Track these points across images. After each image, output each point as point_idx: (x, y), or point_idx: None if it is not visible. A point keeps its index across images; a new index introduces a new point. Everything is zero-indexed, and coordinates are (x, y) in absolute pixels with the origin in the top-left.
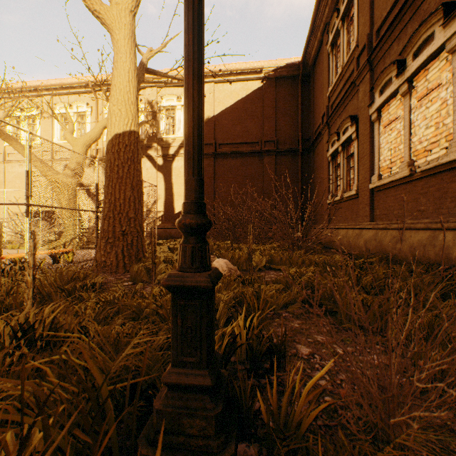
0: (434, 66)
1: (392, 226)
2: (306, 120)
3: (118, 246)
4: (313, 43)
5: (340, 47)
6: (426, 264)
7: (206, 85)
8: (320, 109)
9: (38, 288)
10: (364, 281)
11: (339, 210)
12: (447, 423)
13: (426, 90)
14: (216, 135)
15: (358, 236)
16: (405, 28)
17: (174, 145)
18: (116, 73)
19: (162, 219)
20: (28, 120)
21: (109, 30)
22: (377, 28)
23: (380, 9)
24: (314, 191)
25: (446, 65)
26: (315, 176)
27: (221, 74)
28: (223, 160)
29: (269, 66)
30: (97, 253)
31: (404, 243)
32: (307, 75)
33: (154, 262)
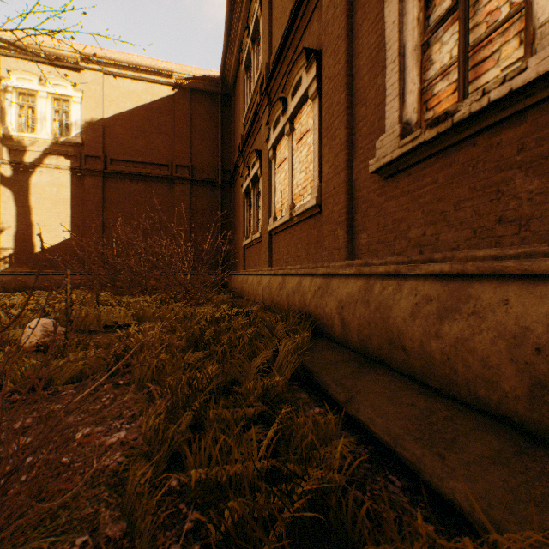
0: (305, 111)
1: (279, 272)
2: (228, 148)
3: None
4: (231, 60)
5: (252, 71)
6: (291, 311)
7: (91, 74)
8: (240, 138)
9: None
10: (207, 335)
11: (251, 254)
12: (101, 510)
13: (301, 133)
14: (106, 145)
15: (260, 283)
16: (290, 65)
17: (33, 150)
18: None
19: (10, 260)
20: None
21: None
22: (273, 59)
23: (276, 40)
24: (235, 231)
25: (311, 111)
26: (236, 214)
27: (113, 64)
28: (118, 182)
29: (182, 72)
30: None
31: (284, 290)
32: (229, 96)
33: None
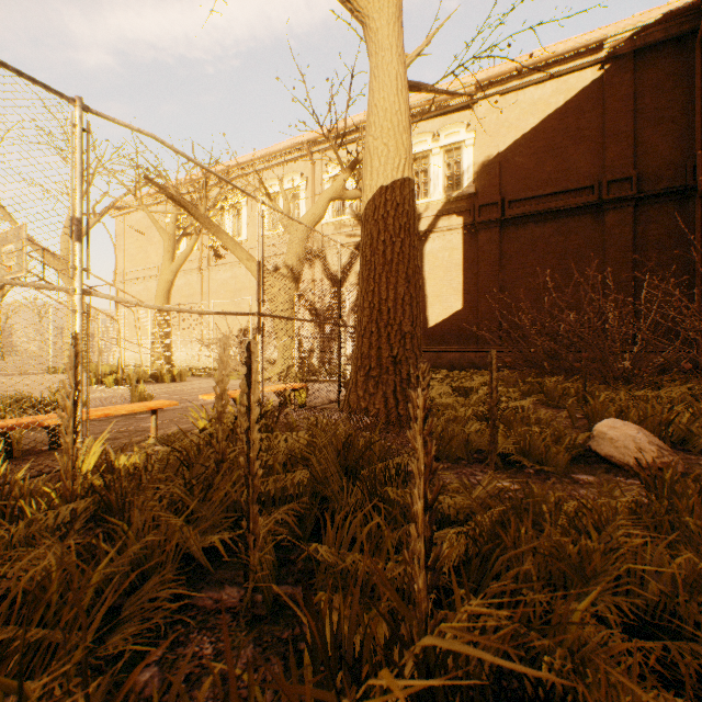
0: None
1: None
2: None
3: (386, 383)
4: None
5: None
6: None
7: (485, 103)
8: None
9: (316, 470)
10: None
11: None
12: None
13: None
14: (502, 186)
15: None
16: None
17: (426, 216)
18: (376, 86)
19: None
20: (233, 211)
21: (362, 20)
22: None
23: None
24: None
25: None
26: None
27: (513, 75)
28: (516, 230)
29: (620, 31)
30: (349, 393)
31: None
32: None
33: (493, 423)
